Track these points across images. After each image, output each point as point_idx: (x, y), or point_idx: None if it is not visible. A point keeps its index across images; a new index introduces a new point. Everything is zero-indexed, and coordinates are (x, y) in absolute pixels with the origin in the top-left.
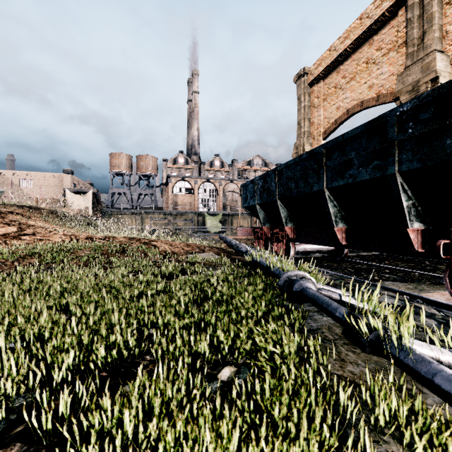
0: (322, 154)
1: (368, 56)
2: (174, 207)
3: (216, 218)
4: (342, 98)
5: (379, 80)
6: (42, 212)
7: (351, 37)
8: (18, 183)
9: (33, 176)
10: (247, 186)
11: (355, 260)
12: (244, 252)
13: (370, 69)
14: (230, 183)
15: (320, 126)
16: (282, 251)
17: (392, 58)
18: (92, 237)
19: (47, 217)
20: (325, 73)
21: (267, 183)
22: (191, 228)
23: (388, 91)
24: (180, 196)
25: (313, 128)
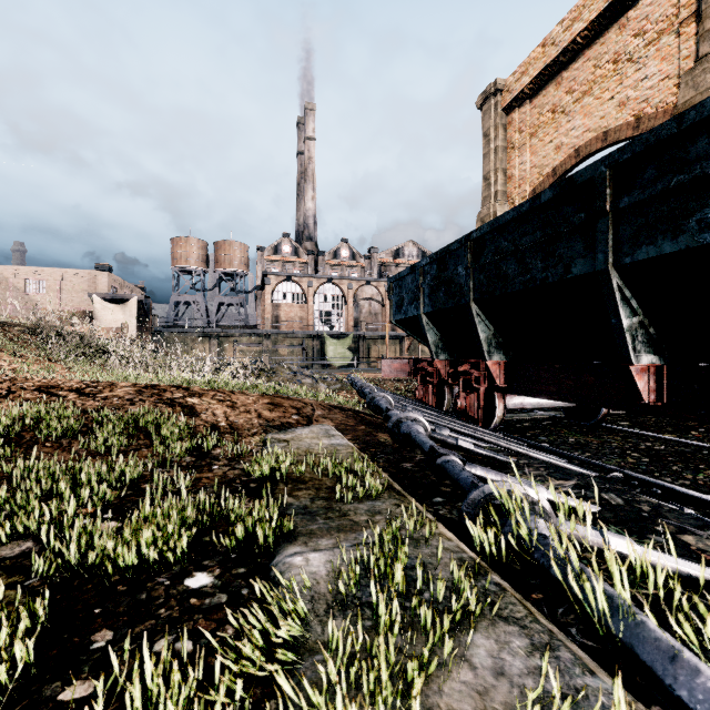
0: (603, 181)
1: (617, 50)
2: (274, 324)
3: (343, 343)
4: (566, 129)
5: (640, 91)
6: (6, 330)
7: (585, 16)
8: (22, 286)
9: (47, 275)
10: (402, 279)
11: (628, 430)
12: (428, 453)
13: (621, 72)
14: (366, 285)
15: (525, 182)
16: (477, 409)
17: (666, 48)
18: (53, 386)
19: (5, 340)
20: (535, 88)
21: (446, 271)
22: (302, 359)
23: (657, 109)
24: (284, 307)
25: (511, 186)
